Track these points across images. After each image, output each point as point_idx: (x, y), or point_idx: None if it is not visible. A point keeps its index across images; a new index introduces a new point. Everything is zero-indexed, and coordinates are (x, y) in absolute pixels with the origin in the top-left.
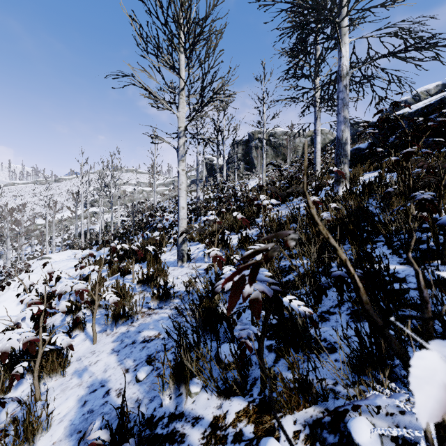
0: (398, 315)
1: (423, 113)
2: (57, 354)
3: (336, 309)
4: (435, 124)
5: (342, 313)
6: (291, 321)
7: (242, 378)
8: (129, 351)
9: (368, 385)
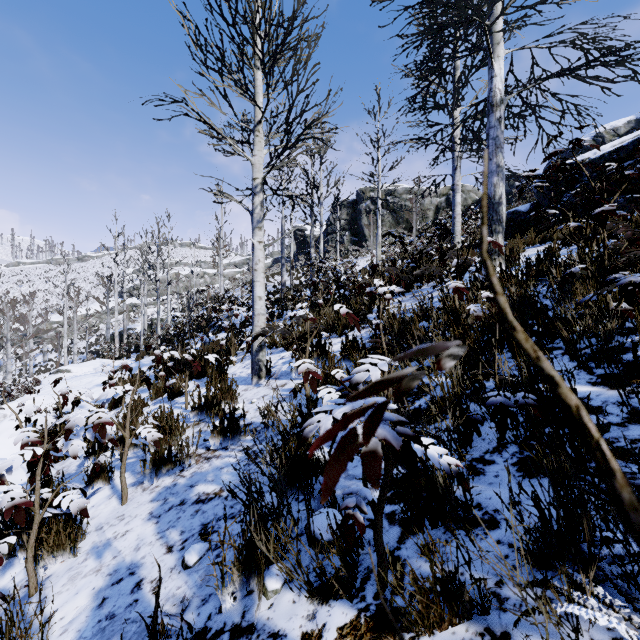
0: None
1: (611, 160)
2: (65, 521)
3: (495, 456)
4: (635, 173)
5: (504, 462)
6: (426, 477)
7: (349, 570)
8: (176, 517)
9: (559, 591)
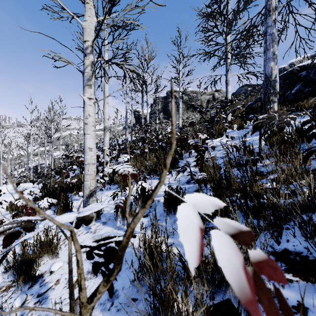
0: None
1: None
2: None
3: None
4: None
5: None
6: None
7: None
8: None
9: None
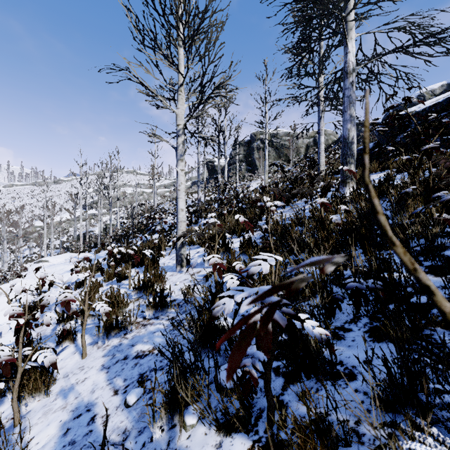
0: (445, 347)
1: (431, 112)
2: (41, 371)
3: (352, 325)
4: (449, 121)
5: (359, 330)
6: (302, 342)
7: (246, 410)
8: (120, 368)
9: (404, 431)
